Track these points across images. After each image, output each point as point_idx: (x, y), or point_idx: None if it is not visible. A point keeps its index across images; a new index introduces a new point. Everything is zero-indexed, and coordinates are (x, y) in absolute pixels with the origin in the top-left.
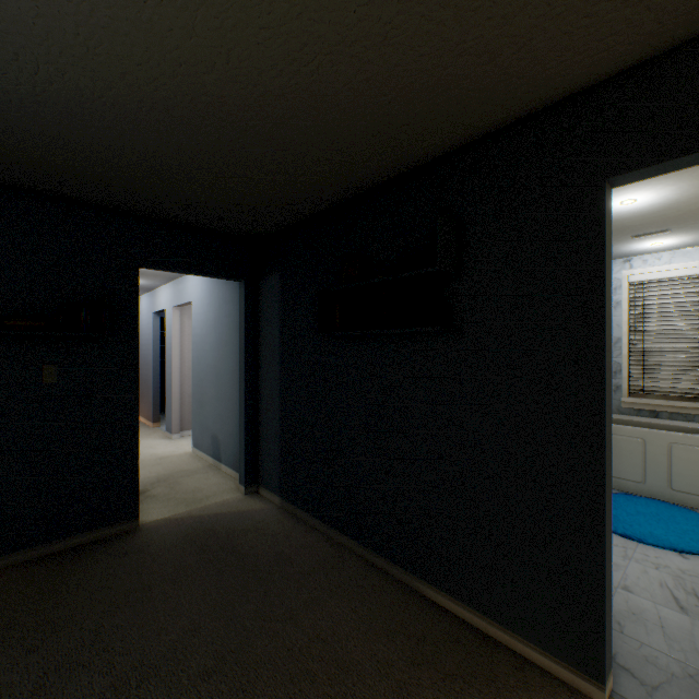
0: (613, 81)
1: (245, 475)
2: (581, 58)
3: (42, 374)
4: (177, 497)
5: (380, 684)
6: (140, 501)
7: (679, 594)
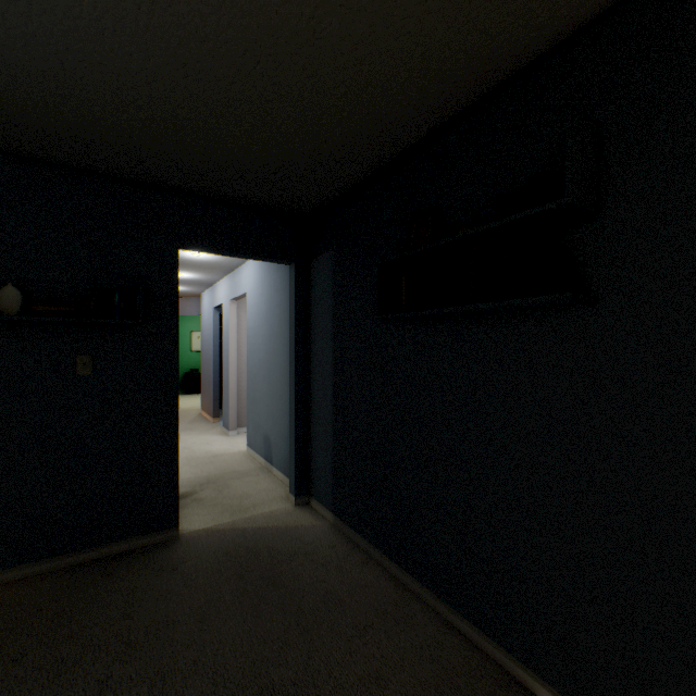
0: None
1: (294, 484)
2: None
3: (76, 365)
4: (223, 503)
5: None
6: (185, 505)
7: None
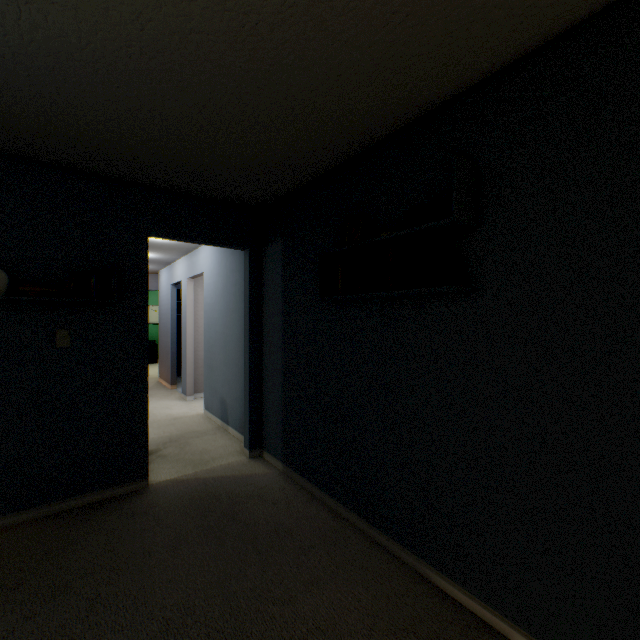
0: None
1: (249, 439)
2: None
3: (56, 338)
4: (185, 458)
5: None
6: (151, 461)
7: None
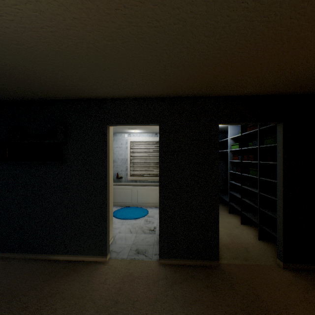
0: (109, 100)
1: None
2: (100, 93)
3: None
4: None
5: (33, 292)
6: None
7: (132, 229)
